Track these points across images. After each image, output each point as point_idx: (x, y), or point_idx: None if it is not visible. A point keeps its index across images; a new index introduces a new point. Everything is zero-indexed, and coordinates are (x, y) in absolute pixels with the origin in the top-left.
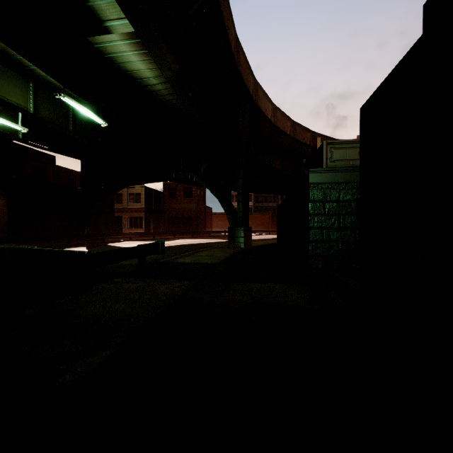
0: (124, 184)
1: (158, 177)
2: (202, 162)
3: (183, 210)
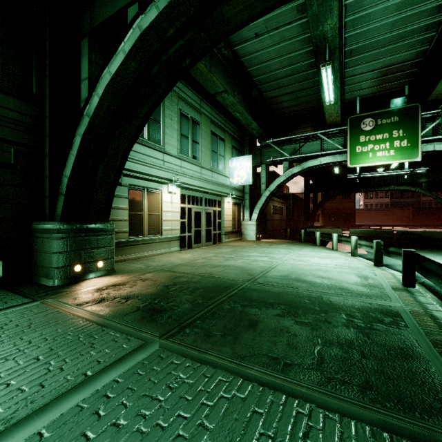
0: (343, 193)
1: (379, 189)
2: (421, 178)
3: (342, 208)
